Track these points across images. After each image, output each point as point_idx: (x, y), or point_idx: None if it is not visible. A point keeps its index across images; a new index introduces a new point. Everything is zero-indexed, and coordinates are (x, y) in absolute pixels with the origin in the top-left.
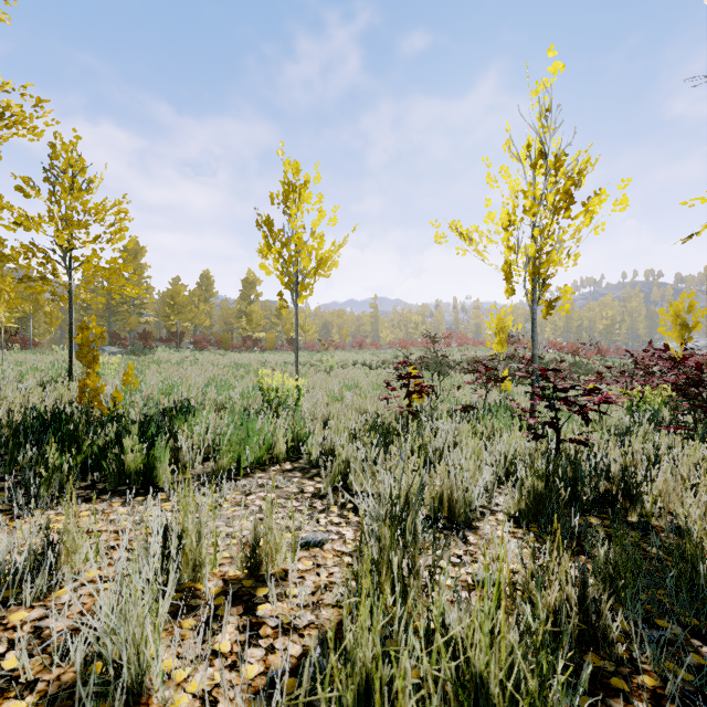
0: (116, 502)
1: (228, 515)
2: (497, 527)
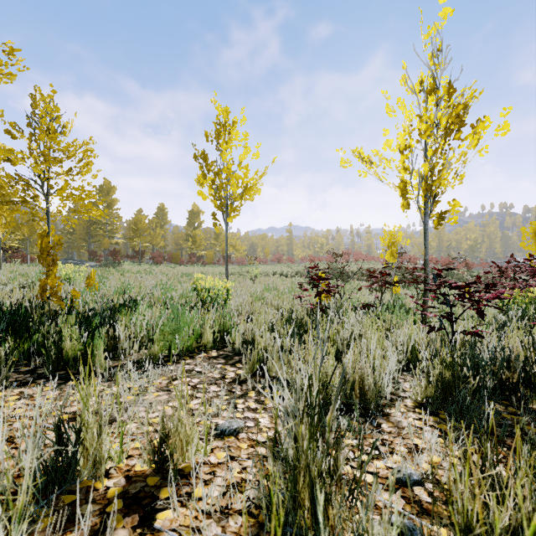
0: (49, 386)
1: (150, 400)
2: (408, 414)
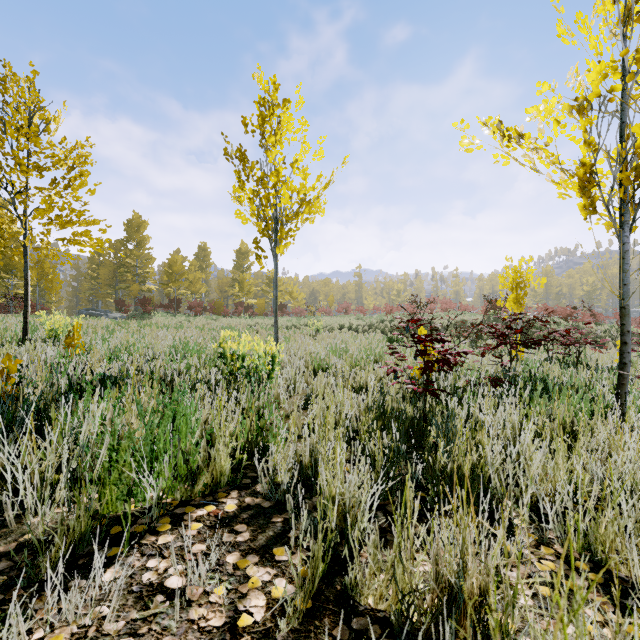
0: None
1: None
2: None
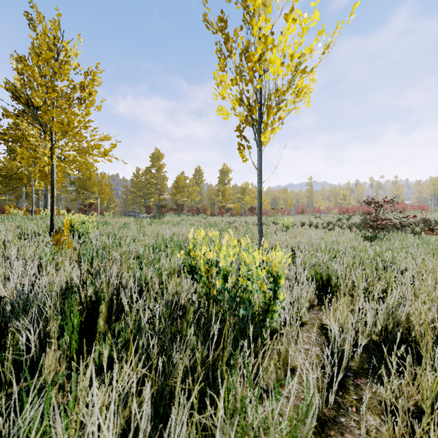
0: None
1: None
2: None
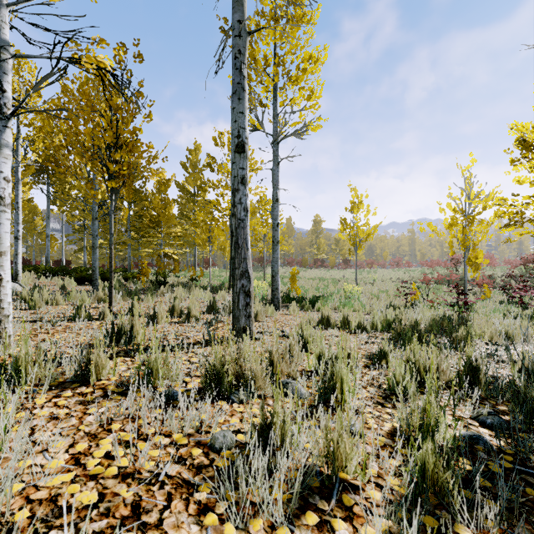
0: None
1: None
2: None
